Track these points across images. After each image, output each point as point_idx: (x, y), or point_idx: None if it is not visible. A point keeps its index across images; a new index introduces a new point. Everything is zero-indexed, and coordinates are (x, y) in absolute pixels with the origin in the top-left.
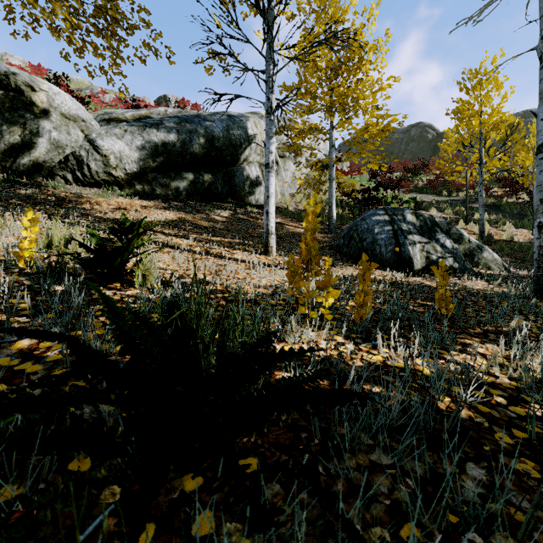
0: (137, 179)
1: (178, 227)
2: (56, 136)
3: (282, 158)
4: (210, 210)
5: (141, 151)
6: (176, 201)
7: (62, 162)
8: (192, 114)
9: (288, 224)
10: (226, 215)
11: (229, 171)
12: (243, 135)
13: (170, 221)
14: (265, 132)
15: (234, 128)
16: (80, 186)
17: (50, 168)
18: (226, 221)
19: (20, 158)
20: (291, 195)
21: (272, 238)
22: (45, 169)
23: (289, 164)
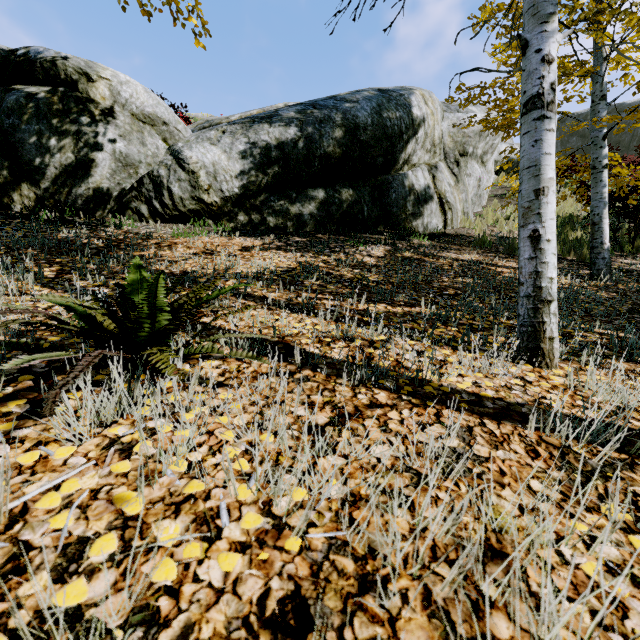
0: (240, 205)
1: (297, 284)
2: (123, 148)
3: (462, 156)
4: (353, 247)
5: (244, 159)
6: (298, 236)
7: (134, 188)
8: (322, 98)
9: (495, 263)
10: (381, 254)
11: (380, 182)
12: (404, 118)
13: (284, 270)
14: (527, 8)
15: (390, 108)
16: (159, 222)
17: (119, 199)
18: (383, 264)
19: (77, 186)
20: (475, 216)
21: (552, 314)
22: (111, 200)
23: (472, 165)
